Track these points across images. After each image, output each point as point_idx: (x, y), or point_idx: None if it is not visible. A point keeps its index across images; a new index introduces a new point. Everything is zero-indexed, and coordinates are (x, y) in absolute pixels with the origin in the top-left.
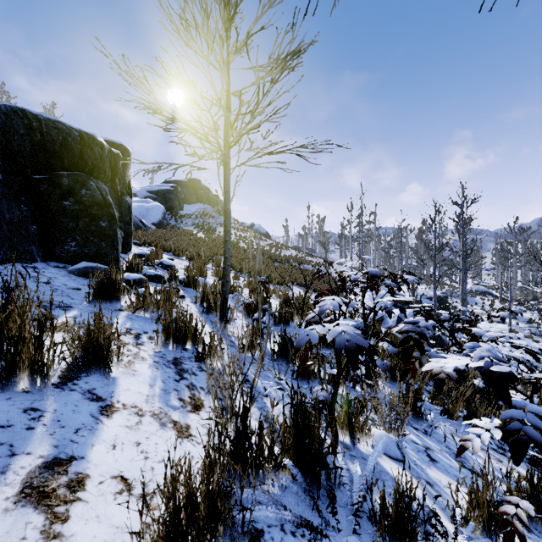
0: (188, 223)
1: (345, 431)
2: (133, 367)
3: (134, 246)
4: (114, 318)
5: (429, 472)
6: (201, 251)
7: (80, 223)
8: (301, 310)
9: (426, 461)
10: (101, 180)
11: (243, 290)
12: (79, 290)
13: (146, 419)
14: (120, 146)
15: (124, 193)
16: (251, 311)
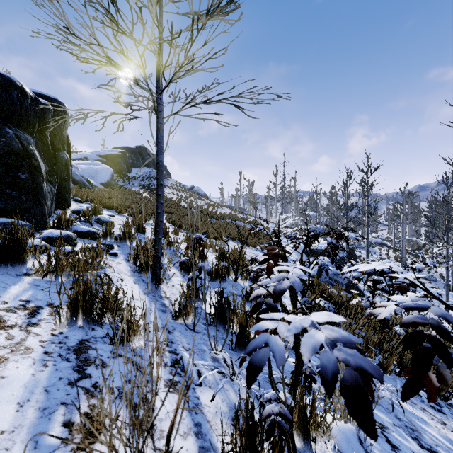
0: (135, 184)
1: (300, 432)
2: (1, 369)
3: (74, 203)
4: (10, 287)
5: None
6: (142, 208)
7: None
8: (237, 265)
9: None
10: (24, 130)
11: (181, 244)
12: None
13: None
14: (54, 101)
15: (60, 149)
16: (188, 267)
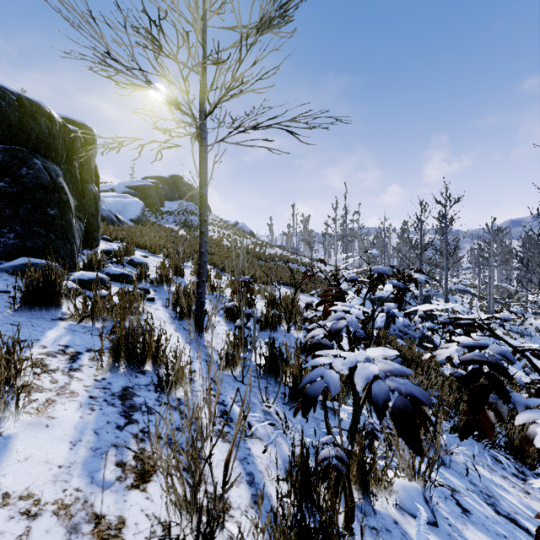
0: (169, 220)
1: (359, 486)
2: (50, 410)
3: (102, 242)
4: (47, 332)
5: (469, 536)
6: (179, 247)
7: (21, 209)
8: (290, 313)
9: (459, 516)
10: (52, 160)
11: (225, 290)
12: (6, 294)
13: (40, 524)
14: (82, 126)
15: (88, 181)
16: (234, 315)
